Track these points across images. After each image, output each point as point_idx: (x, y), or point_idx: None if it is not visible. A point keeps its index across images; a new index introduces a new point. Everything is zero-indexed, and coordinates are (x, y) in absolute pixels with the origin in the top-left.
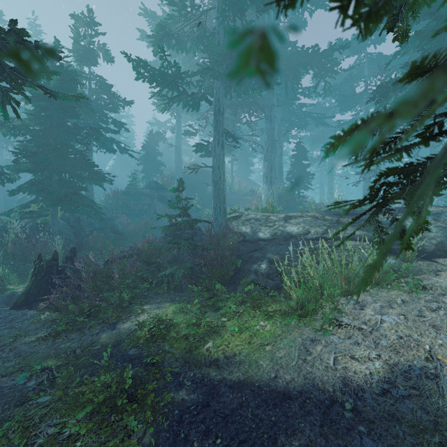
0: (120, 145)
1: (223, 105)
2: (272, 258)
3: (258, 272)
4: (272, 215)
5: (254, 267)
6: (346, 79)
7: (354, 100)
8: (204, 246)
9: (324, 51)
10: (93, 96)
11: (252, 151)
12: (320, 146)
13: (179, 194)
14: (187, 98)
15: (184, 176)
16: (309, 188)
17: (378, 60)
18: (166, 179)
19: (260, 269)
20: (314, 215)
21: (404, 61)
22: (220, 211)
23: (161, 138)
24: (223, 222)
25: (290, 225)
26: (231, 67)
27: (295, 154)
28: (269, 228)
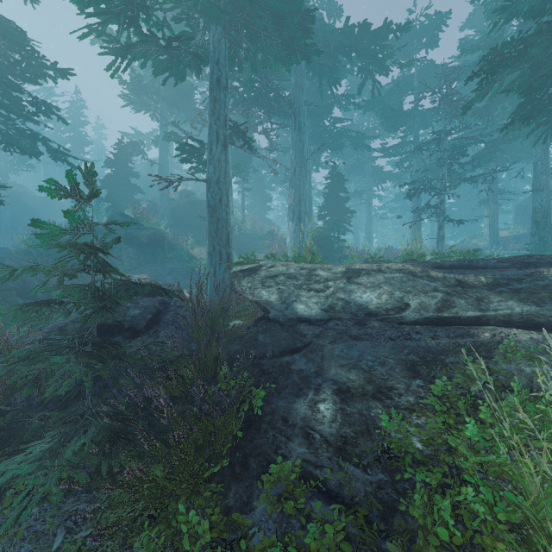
0: (50, 146)
1: (225, 73)
2: (342, 379)
3: (312, 433)
4: (320, 268)
5: (300, 413)
6: (392, 89)
7: (403, 117)
8: (160, 354)
9: (376, 30)
10: (39, 90)
11: (270, 181)
12: (355, 180)
13: (162, 234)
14: (159, 52)
15: (173, 208)
16: (347, 231)
17: (431, 69)
18: (141, 210)
19: (319, 422)
20: (406, 268)
21: (473, 62)
22: (220, 260)
23: (138, 152)
24: (225, 279)
25: (360, 288)
26: (240, 4)
27: (330, 183)
28: (316, 293)
